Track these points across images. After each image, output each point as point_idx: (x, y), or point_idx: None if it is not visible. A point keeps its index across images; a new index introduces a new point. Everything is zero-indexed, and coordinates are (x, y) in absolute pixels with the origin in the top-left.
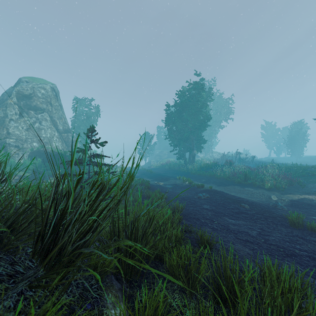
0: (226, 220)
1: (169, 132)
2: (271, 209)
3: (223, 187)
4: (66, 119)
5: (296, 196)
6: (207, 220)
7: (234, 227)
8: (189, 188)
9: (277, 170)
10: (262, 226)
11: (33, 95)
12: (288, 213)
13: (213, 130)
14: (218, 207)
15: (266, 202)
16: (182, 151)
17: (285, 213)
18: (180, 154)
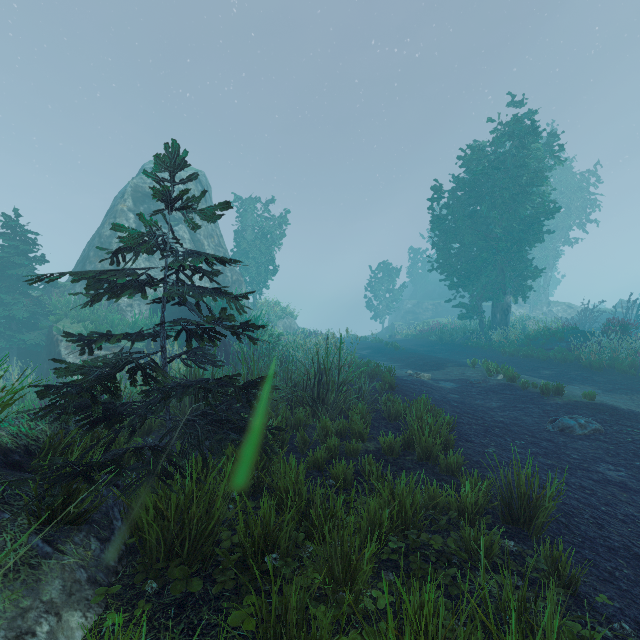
0: None
1: (439, 254)
2: None
3: (627, 398)
4: (222, 238)
5: None
6: None
7: None
8: (514, 395)
9: None
10: None
11: None
12: None
13: (550, 248)
14: None
15: None
16: (475, 298)
17: None
18: (470, 306)
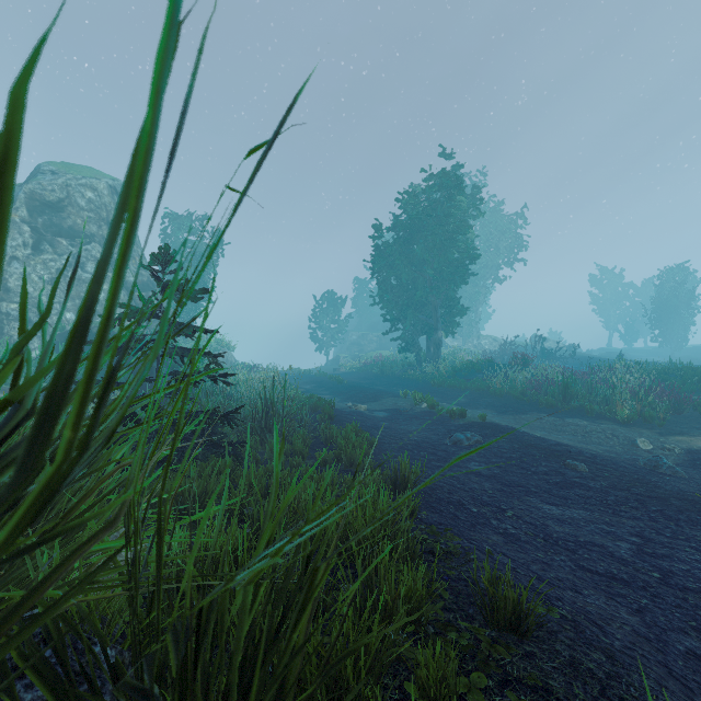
0: (536, 508)
1: (380, 289)
2: (648, 475)
3: (512, 418)
4: (145, 259)
5: (699, 441)
6: (484, 509)
7: (563, 530)
8: (431, 420)
9: (638, 377)
10: (638, 526)
11: (67, 202)
12: (693, 485)
13: (480, 286)
14: (509, 468)
15: (627, 456)
16: (412, 332)
17: (687, 487)
18: (407, 340)
